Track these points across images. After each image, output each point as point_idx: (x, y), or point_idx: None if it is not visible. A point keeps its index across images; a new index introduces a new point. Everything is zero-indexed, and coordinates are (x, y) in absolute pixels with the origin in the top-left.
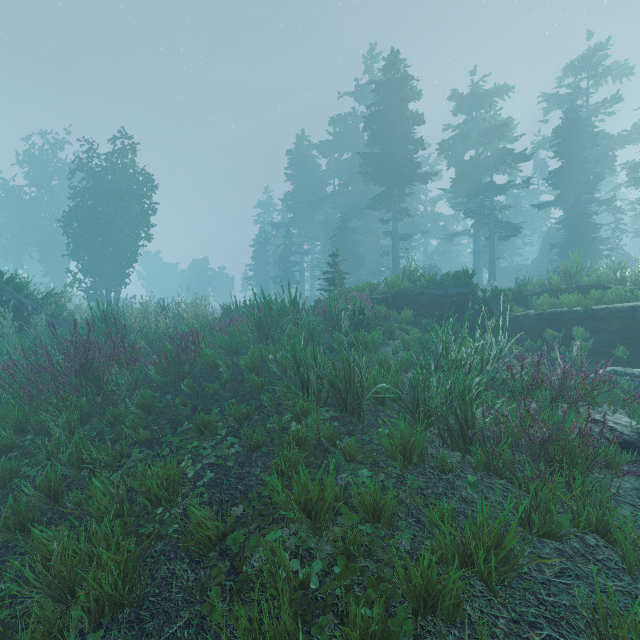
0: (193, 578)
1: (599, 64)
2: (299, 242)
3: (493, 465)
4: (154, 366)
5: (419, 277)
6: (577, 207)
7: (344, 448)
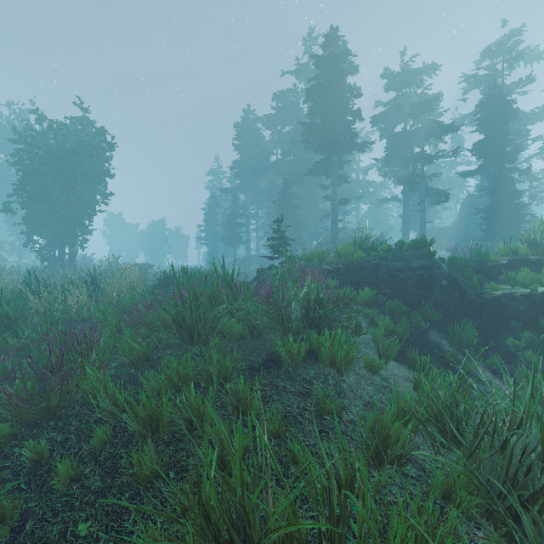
0: None
1: (513, 49)
2: (245, 206)
3: None
4: None
5: (372, 245)
6: (501, 175)
7: None
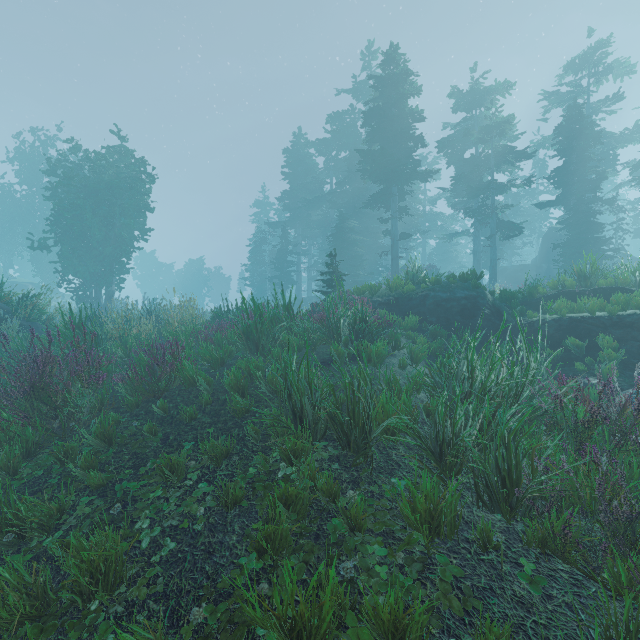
0: None
1: (600, 62)
2: (296, 242)
3: (561, 551)
4: (124, 383)
5: (423, 278)
6: (580, 206)
7: (348, 511)
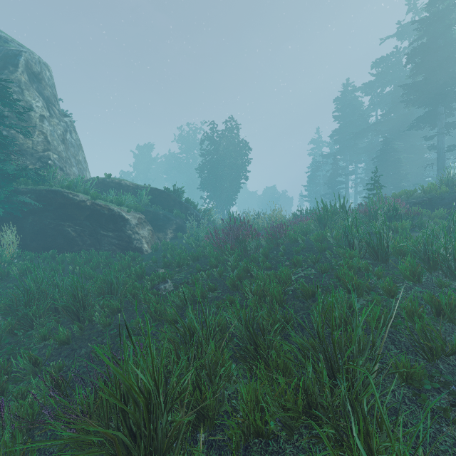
0: (302, 305)
1: None
2: (344, 166)
3: None
4: (265, 239)
5: None
6: None
7: (374, 272)
